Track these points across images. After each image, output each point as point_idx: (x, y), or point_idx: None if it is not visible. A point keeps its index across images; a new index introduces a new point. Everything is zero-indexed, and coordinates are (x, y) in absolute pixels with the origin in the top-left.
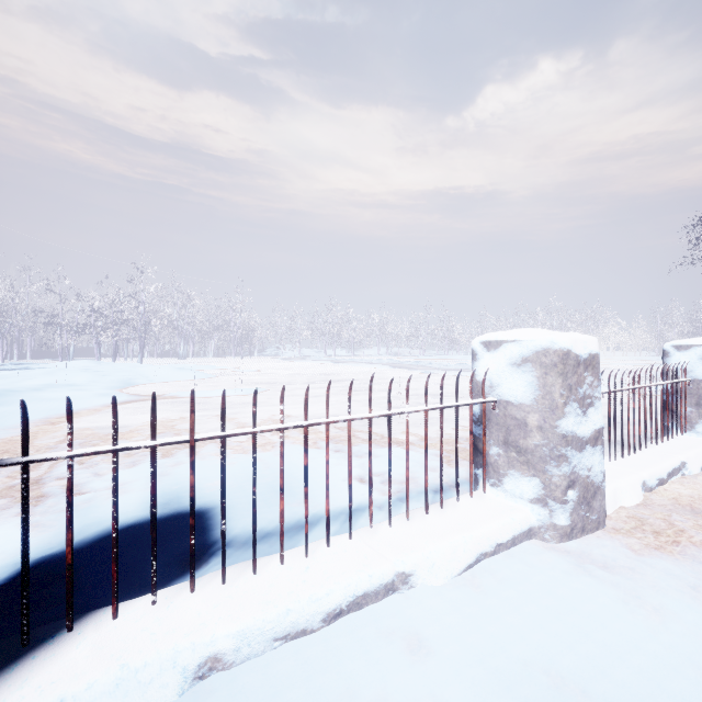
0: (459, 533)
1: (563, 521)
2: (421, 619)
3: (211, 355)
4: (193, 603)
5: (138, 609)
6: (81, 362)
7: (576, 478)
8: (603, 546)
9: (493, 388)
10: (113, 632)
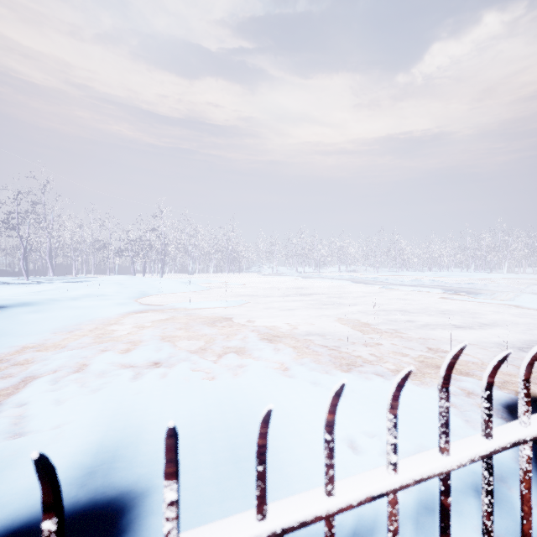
0: None
1: None
2: None
3: (211, 272)
4: None
5: None
6: (120, 277)
7: None
8: None
9: None
10: None
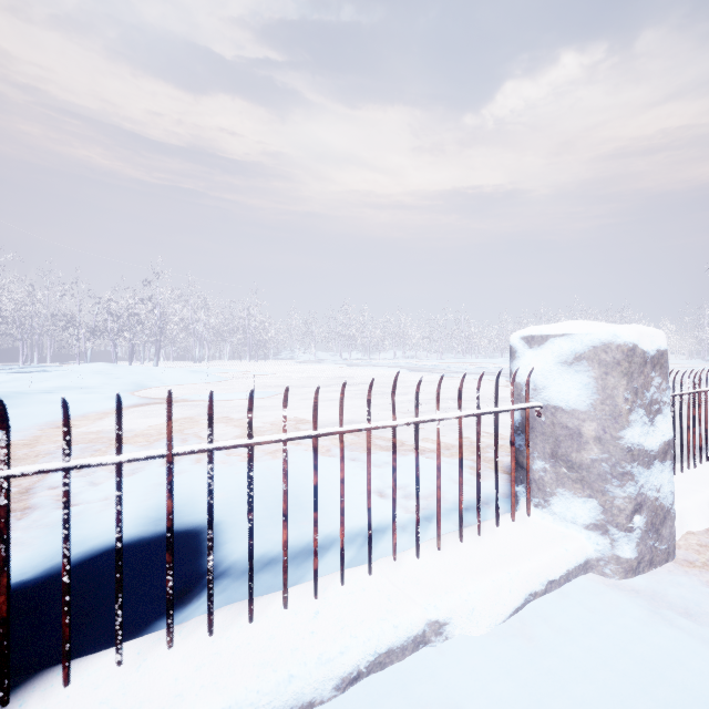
0: (502, 568)
1: (628, 553)
2: (462, 687)
3: (226, 359)
4: (171, 663)
5: (102, 669)
6: (97, 365)
7: (643, 501)
8: (679, 585)
9: (537, 391)
10: (63, 704)
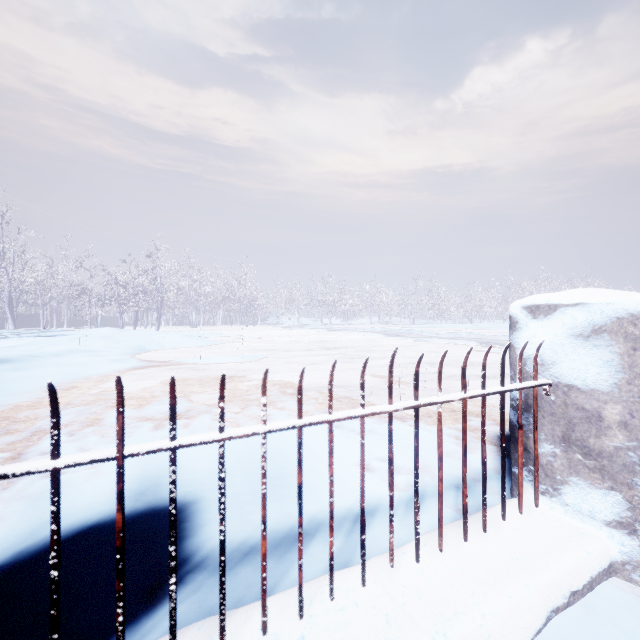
0: (518, 578)
1: None
2: None
3: (219, 324)
4: None
5: None
6: (106, 330)
7: None
8: None
9: (544, 367)
10: None
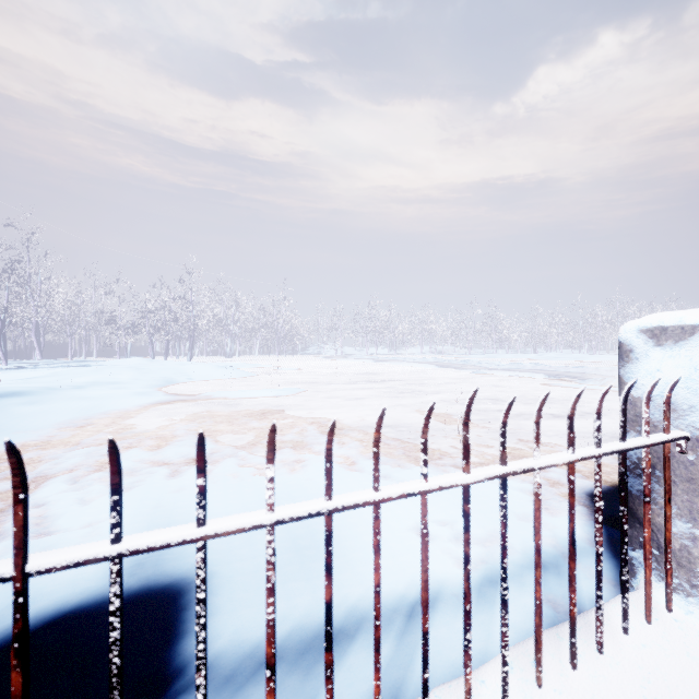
0: None
1: None
2: None
3: (256, 354)
4: None
5: None
6: (135, 360)
7: None
8: None
9: (676, 413)
10: None
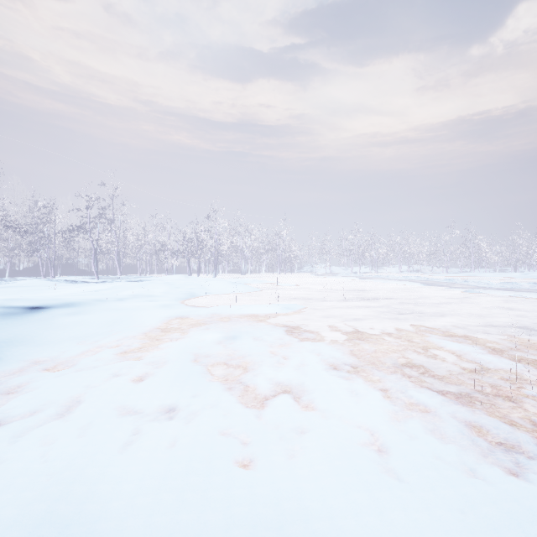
0: None
1: None
2: None
3: (263, 272)
4: None
5: None
6: (176, 276)
7: None
8: None
9: None
10: None
